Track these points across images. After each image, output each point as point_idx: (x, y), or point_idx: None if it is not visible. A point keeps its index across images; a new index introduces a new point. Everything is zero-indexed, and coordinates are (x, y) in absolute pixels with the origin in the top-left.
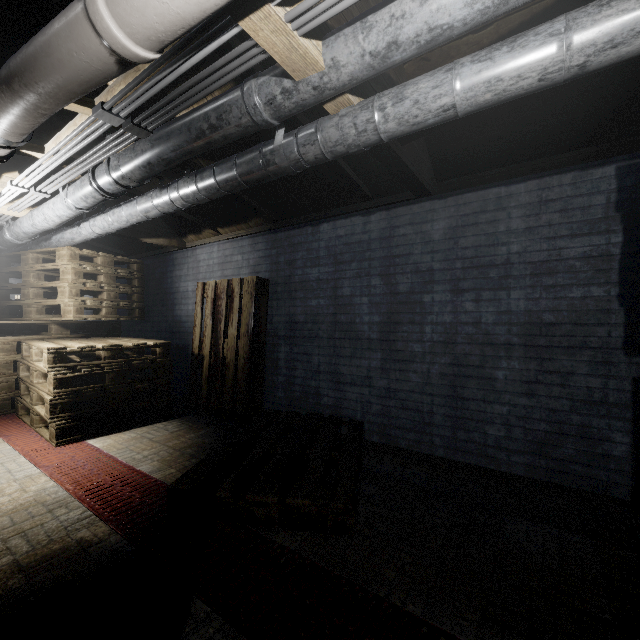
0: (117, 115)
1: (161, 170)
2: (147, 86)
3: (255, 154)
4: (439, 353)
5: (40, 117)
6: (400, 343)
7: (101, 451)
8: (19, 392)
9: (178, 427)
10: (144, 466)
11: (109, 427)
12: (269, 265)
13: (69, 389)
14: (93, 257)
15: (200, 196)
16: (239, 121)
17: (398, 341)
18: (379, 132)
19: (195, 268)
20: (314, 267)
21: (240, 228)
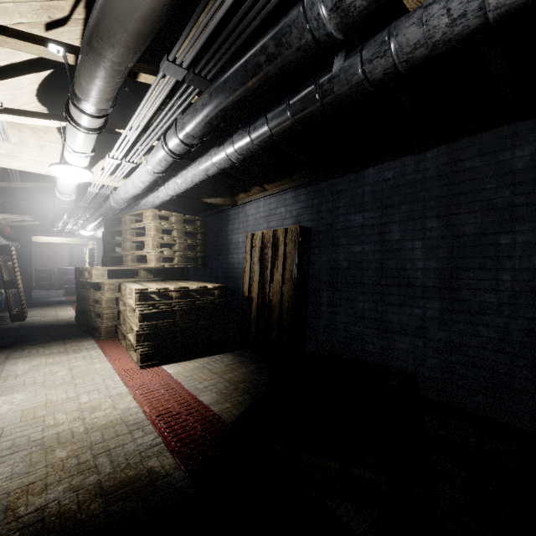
0: (180, 66)
1: (219, 122)
2: (206, 19)
3: (310, 88)
4: (524, 305)
5: (117, 76)
6: (465, 291)
7: (172, 377)
8: (120, 321)
9: (232, 360)
10: (204, 397)
11: (178, 356)
12: (311, 214)
13: (150, 323)
14: (168, 217)
15: (252, 147)
16: (298, 43)
17: (462, 289)
18: (486, 10)
19: (245, 222)
20: (358, 213)
21: (284, 183)
